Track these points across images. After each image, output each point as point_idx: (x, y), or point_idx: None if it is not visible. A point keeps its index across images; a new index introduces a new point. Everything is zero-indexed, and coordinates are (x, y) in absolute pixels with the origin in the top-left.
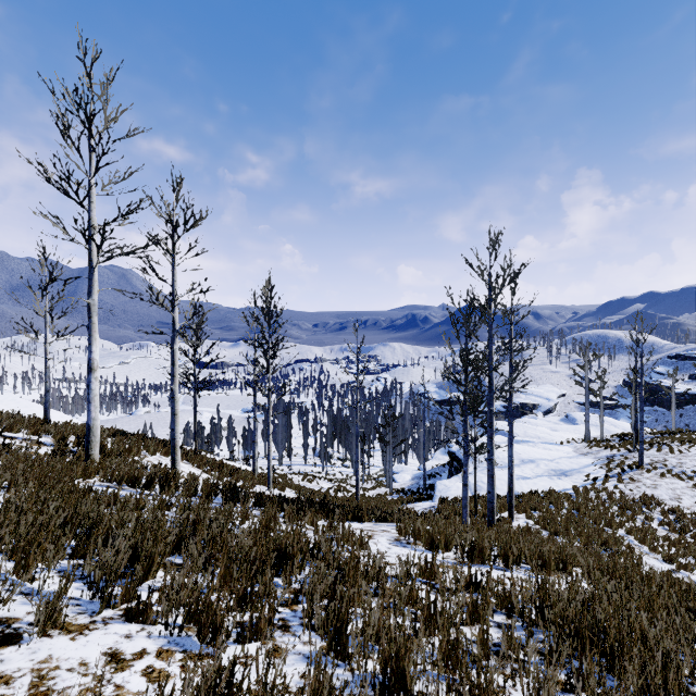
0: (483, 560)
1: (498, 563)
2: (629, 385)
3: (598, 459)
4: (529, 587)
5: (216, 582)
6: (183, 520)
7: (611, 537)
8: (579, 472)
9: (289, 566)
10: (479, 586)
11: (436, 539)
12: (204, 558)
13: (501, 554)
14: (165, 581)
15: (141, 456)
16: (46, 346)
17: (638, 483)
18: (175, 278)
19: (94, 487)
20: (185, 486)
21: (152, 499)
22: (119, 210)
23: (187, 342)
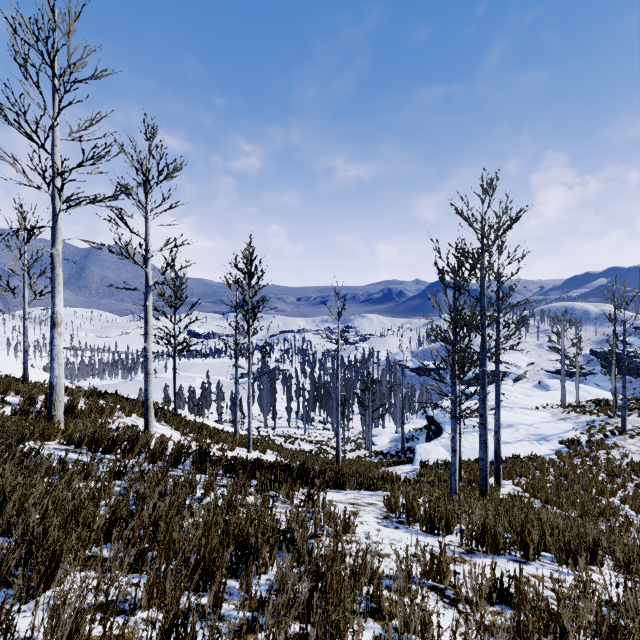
0: (497, 549)
1: (516, 553)
2: (609, 351)
3: (578, 424)
4: (565, 592)
5: (142, 595)
6: (133, 492)
7: (608, 508)
8: (559, 437)
9: (249, 566)
10: (505, 595)
11: (435, 520)
12: (137, 553)
13: (516, 539)
14: (55, 603)
15: (116, 417)
16: (24, 305)
17: (623, 449)
18: (148, 232)
19: (47, 451)
20: (148, 451)
21: (102, 467)
22: (83, 153)
23: (166, 302)
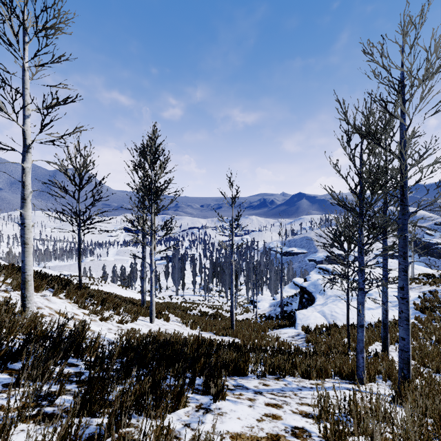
0: None
1: None
2: None
3: (424, 293)
4: None
5: None
6: None
7: None
8: (411, 304)
9: None
10: None
11: None
12: None
13: None
14: None
15: (0, 291)
16: None
17: None
18: (26, 86)
19: None
20: None
21: None
22: None
23: (70, 180)
